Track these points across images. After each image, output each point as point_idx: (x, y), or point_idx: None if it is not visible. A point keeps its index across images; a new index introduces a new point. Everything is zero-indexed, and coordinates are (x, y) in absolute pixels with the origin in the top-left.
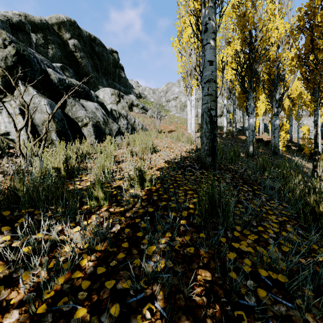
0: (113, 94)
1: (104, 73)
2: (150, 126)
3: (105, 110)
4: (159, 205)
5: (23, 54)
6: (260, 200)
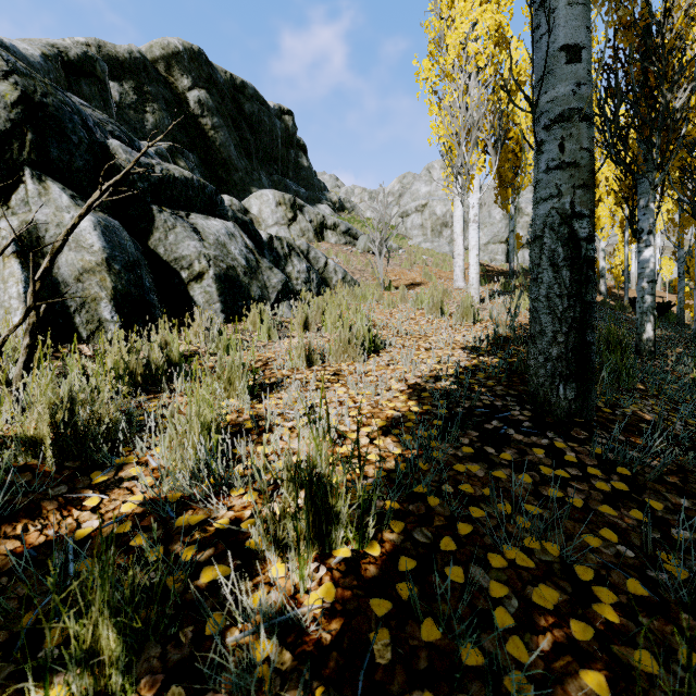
0: (280, 204)
1: (263, 160)
2: (364, 273)
3: (255, 239)
4: None
5: (43, 103)
6: None
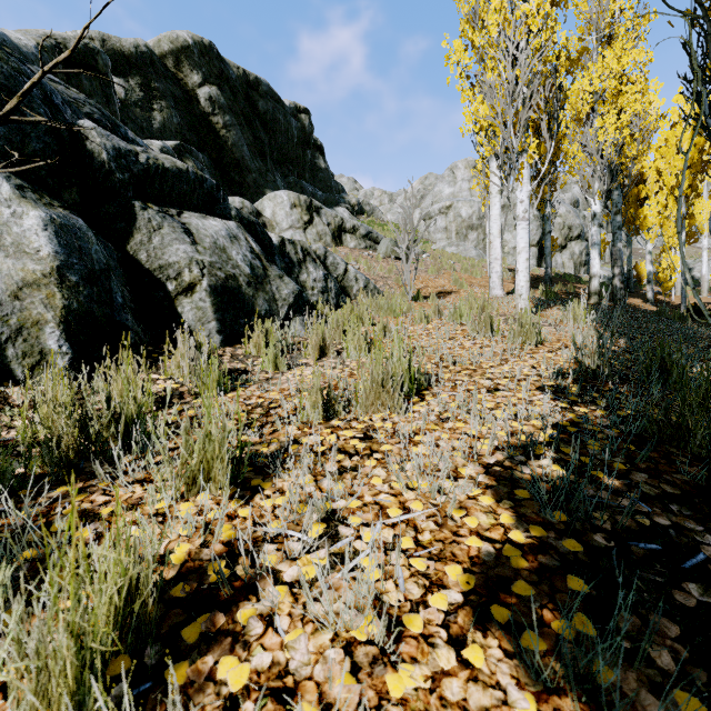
0: (295, 206)
1: (278, 161)
2: (387, 281)
3: (263, 243)
4: None
5: None
6: None
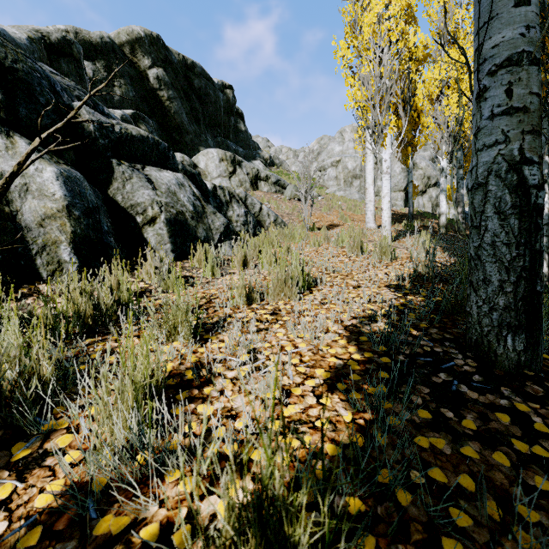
0: (223, 160)
1: (209, 125)
2: (291, 216)
3: (201, 188)
4: None
5: (13, 68)
6: None
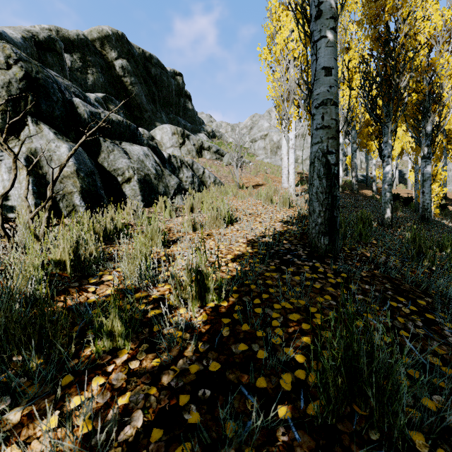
0: (174, 134)
1: (163, 104)
2: (227, 178)
3: (160, 157)
4: (233, 353)
5: (37, 78)
6: (445, 341)
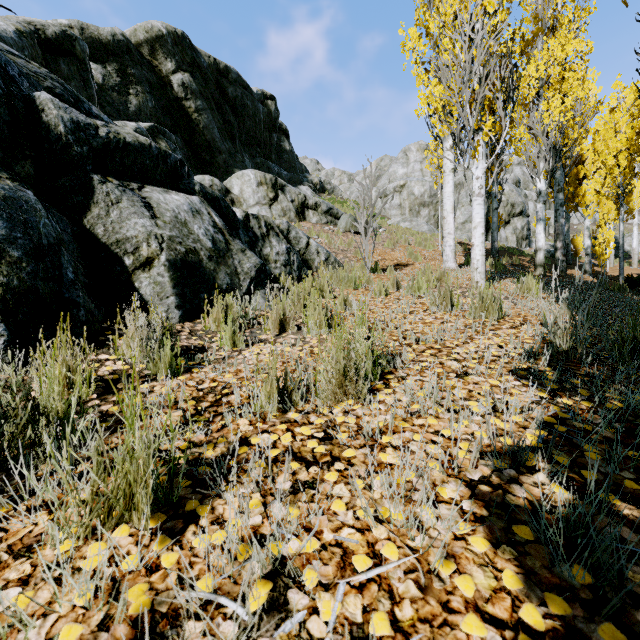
0: (261, 184)
1: (246, 143)
2: (347, 254)
3: (227, 217)
4: None
5: None
6: None
